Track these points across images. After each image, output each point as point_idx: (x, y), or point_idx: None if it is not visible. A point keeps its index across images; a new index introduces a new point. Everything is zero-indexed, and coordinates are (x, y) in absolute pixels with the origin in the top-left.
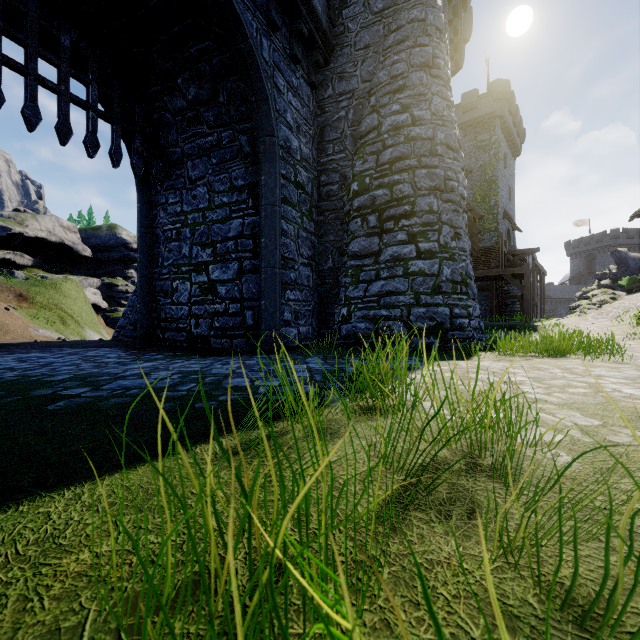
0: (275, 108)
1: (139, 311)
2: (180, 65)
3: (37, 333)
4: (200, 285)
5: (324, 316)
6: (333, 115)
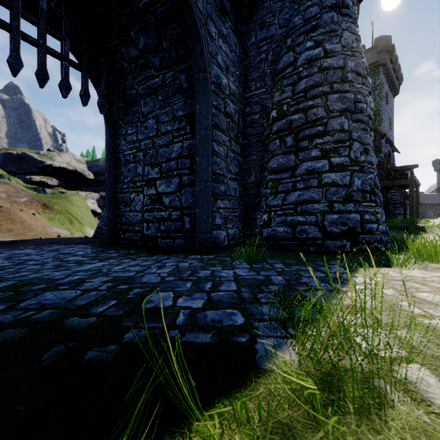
0: (208, 50)
1: (107, 217)
2: (132, 19)
3: (51, 230)
4: (150, 197)
5: (248, 220)
6: (255, 58)
